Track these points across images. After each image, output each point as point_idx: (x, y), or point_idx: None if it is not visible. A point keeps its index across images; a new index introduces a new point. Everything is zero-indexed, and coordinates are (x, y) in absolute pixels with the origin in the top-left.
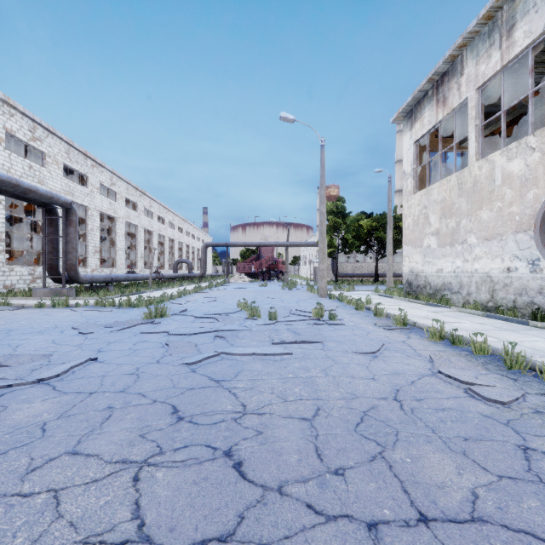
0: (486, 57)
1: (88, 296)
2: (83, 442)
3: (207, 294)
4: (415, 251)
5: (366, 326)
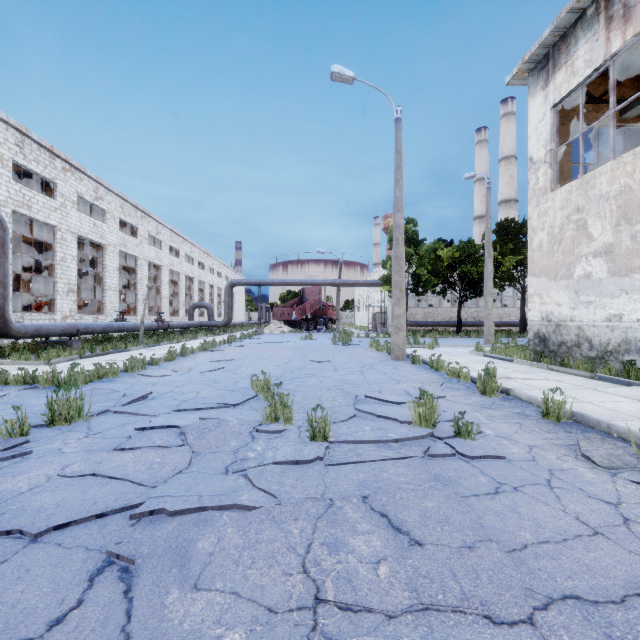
0: None
1: (17, 360)
2: None
3: (220, 353)
4: (556, 285)
5: (569, 466)
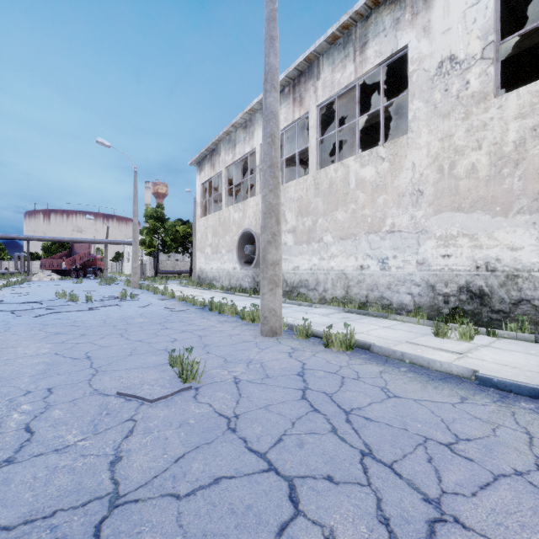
0: (228, 153)
1: None
2: (7, 330)
3: (11, 291)
4: (202, 256)
5: (152, 300)
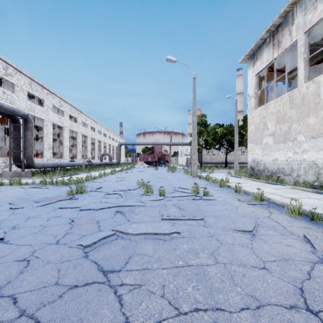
0: (313, 9)
1: (39, 177)
2: None
3: (119, 175)
4: (257, 147)
5: (232, 201)
